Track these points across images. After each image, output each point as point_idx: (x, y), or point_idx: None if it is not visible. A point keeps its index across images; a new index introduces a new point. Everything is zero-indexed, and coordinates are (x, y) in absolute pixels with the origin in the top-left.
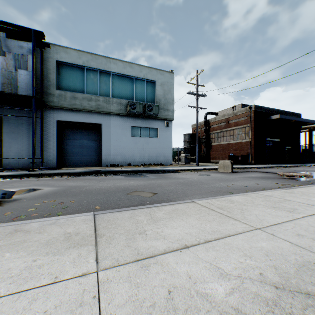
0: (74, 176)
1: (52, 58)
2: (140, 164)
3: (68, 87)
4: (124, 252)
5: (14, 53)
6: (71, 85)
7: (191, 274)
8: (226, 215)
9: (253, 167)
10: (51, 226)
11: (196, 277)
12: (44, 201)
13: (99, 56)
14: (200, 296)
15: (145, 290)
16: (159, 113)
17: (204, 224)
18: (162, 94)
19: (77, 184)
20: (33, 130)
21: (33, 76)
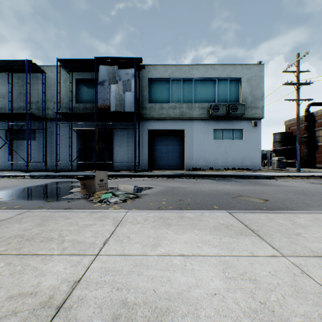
0: (167, 178)
1: (145, 77)
2: (223, 168)
3: (156, 100)
4: (295, 247)
5: (122, 80)
6: (159, 97)
7: None
8: None
9: None
10: (202, 216)
11: None
12: (166, 197)
13: (182, 66)
14: None
15: None
16: (245, 112)
17: None
18: (248, 91)
19: (176, 185)
20: (135, 139)
21: (135, 95)
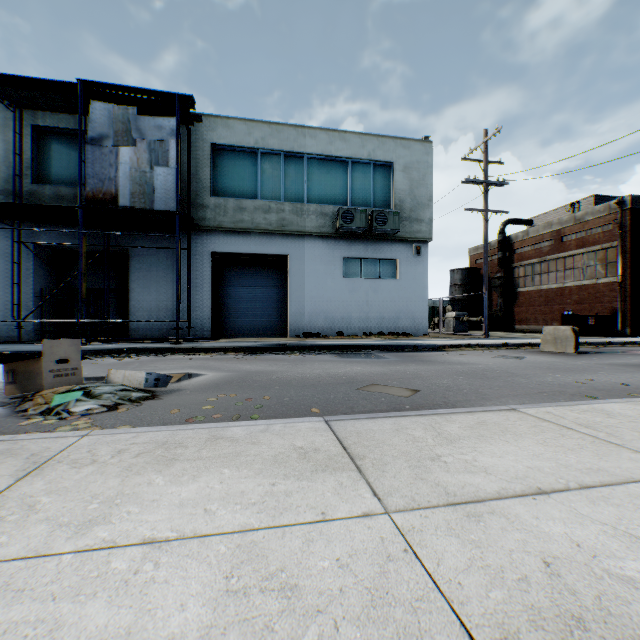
0: (245, 354)
1: (204, 141)
2: (361, 333)
3: (229, 191)
4: (419, 488)
5: (148, 140)
6: (234, 186)
7: (577, 540)
8: (605, 441)
9: (628, 342)
10: (264, 434)
11: (592, 547)
12: (219, 395)
13: (283, 127)
14: (616, 579)
15: (495, 553)
16: (401, 228)
17: (560, 454)
18: (406, 188)
19: (257, 368)
20: (177, 272)
21: (177, 175)
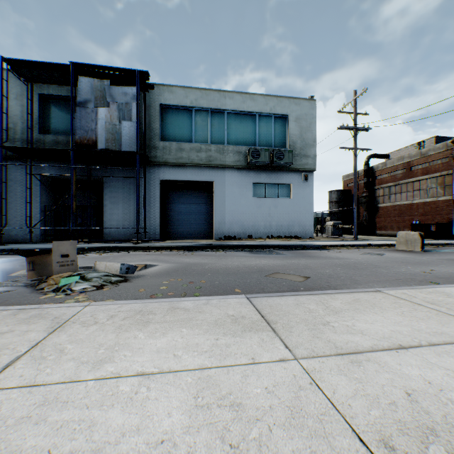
0: (185, 251)
1: (155, 102)
2: (265, 236)
3: (173, 137)
4: (316, 343)
5: (117, 103)
6: (176, 133)
7: (428, 379)
8: (446, 314)
9: None
10: (206, 306)
11: (439, 384)
12: (170, 279)
13: (210, 91)
14: None
15: (372, 386)
16: (293, 162)
17: (414, 322)
18: (297, 133)
19: (194, 261)
20: (137, 193)
21: (137, 127)
